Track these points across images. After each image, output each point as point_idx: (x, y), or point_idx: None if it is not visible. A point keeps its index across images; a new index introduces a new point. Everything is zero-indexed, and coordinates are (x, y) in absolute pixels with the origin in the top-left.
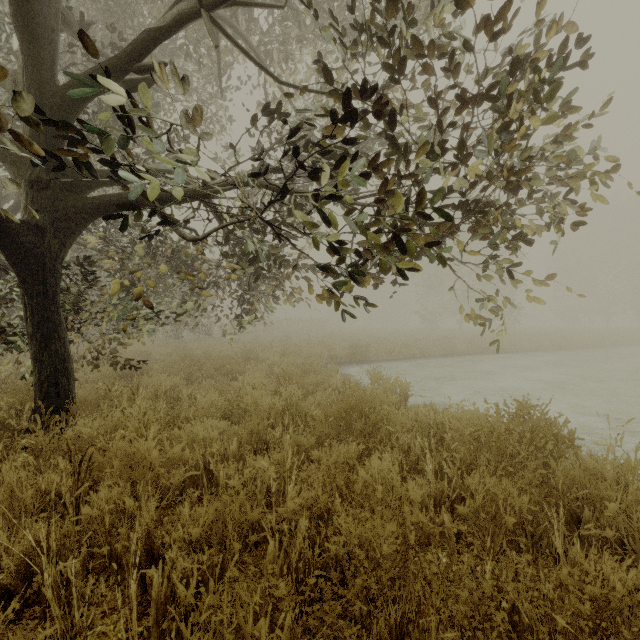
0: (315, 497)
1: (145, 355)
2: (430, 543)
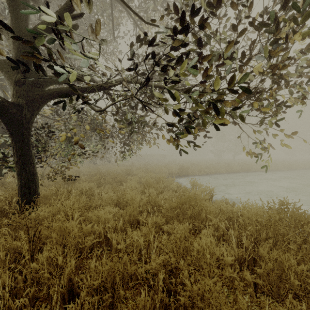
0: (168, 259)
1: (78, 172)
2: (237, 288)
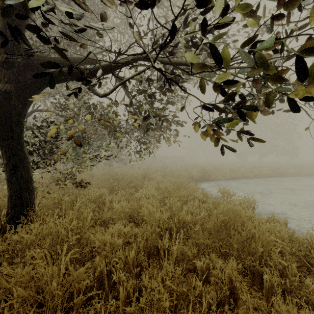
0: None
1: (92, 175)
2: None
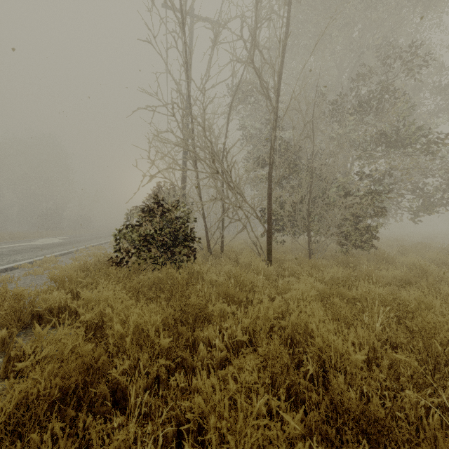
0: None
1: None
2: None
